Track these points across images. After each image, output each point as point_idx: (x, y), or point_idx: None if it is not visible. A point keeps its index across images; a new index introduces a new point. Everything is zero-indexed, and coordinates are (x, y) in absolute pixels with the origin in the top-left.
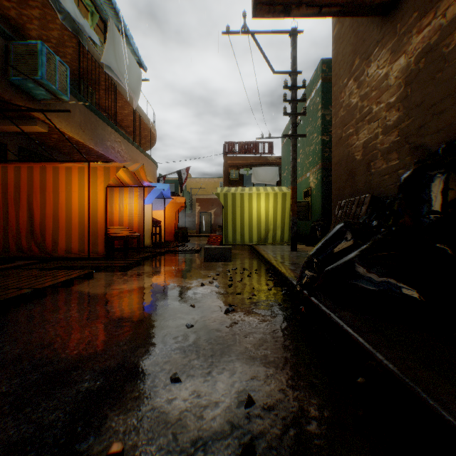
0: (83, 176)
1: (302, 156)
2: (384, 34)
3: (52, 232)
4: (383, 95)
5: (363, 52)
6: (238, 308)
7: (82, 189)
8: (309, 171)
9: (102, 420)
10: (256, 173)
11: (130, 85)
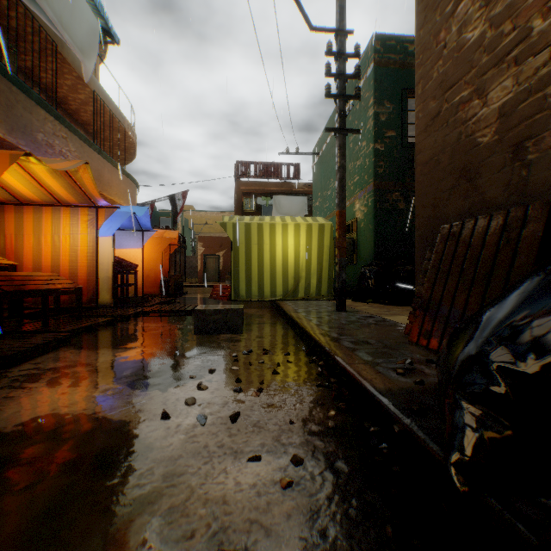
0: None
1: None
2: None
3: None
4: None
5: None
6: None
7: None
8: (354, 195)
9: None
10: (279, 203)
11: (74, 36)
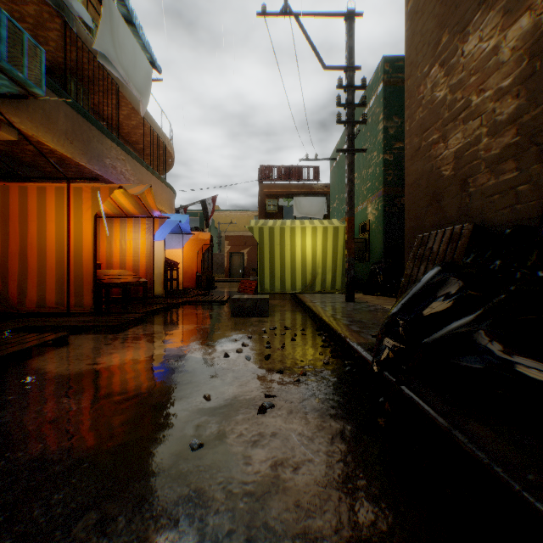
0: (62, 199)
1: (357, 181)
2: None
3: (18, 278)
4: (490, 78)
5: (455, 23)
6: (280, 400)
7: (61, 217)
8: (367, 200)
9: None
10: (299, 204)
11: (136, 83)
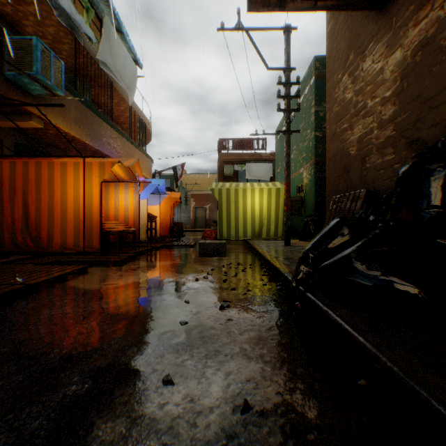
0: (78, 171)
1: (295, 152)
2: (379, 28)
3: (47, 227)
4: (378, 89)
5: (358, 47)
6: (233, 304)
7: (77, 184)
8: (303, 167)
9: (89, 428)
10: (250, 169)
11: (126, 81)
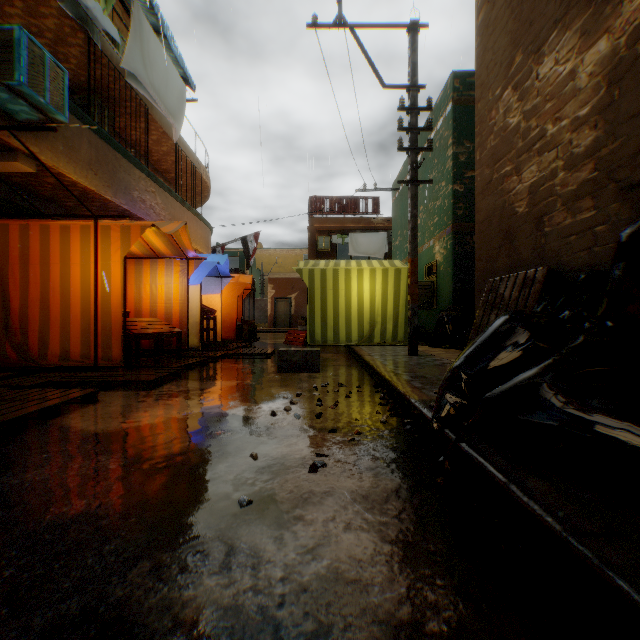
0: (88, 239)
1: (423, 215)
2: (568, 7)
3: (39, 327)
4: (567, 105)
5: (530, 42)
6: (332, 460)
7: (87, 260)
8: (434, 237)
9: None
10: (356, 241)
11: (168, 105)
